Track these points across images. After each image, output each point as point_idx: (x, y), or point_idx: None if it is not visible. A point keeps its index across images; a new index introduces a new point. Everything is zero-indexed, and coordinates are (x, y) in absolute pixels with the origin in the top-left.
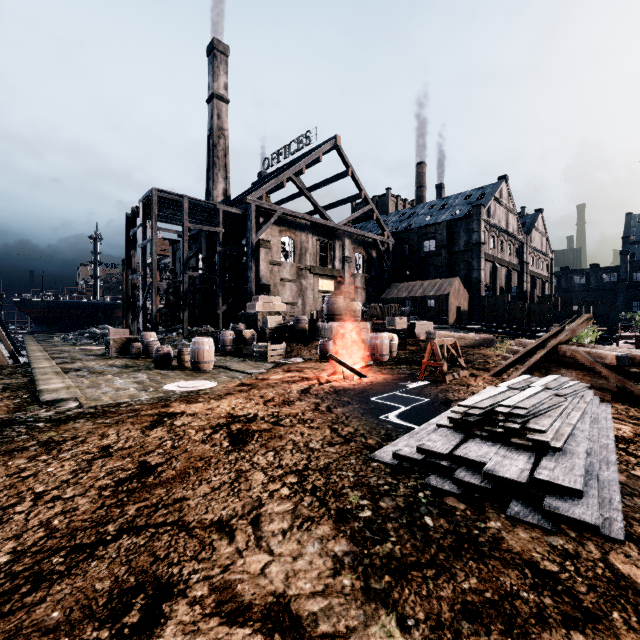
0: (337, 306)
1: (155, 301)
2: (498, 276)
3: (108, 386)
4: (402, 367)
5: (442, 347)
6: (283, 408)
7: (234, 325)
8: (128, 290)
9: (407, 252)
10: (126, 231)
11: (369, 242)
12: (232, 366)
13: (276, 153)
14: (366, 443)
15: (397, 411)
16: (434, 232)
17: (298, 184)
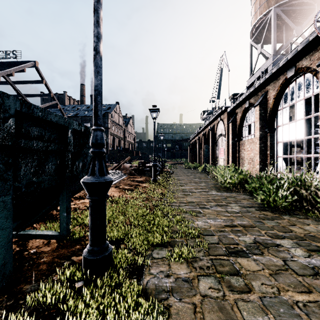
0: None
1: None
2: (115, 142)
3: None
4: None
5: None
6: None
7: None
8: None
9: None
10: None
11: None
12: None
13: None
14: None
15: None
16: (89, 120)
17: (9, 81)
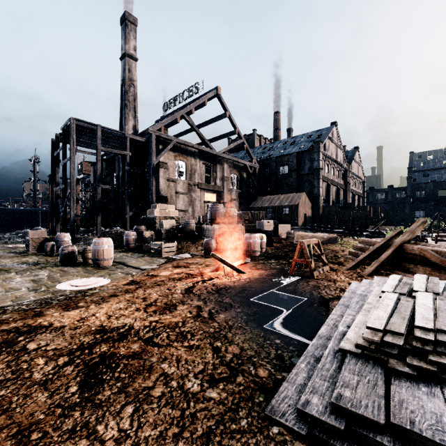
0: (218, 212)
1: (73, 208)
2: (331, 192)
3: (1, 286)
4: (272, 262)
5: (308, 246)
6: (163, 315)
7: (136, 227)
8: (53, 199)
9: (268, 174)
10: (51, 153)
11: (241, 166)
12: (129, 262)
13: (173, 99)
14: (256, 377)
15: (280, 316)
16: (287, 160)
17: (189, 121)
